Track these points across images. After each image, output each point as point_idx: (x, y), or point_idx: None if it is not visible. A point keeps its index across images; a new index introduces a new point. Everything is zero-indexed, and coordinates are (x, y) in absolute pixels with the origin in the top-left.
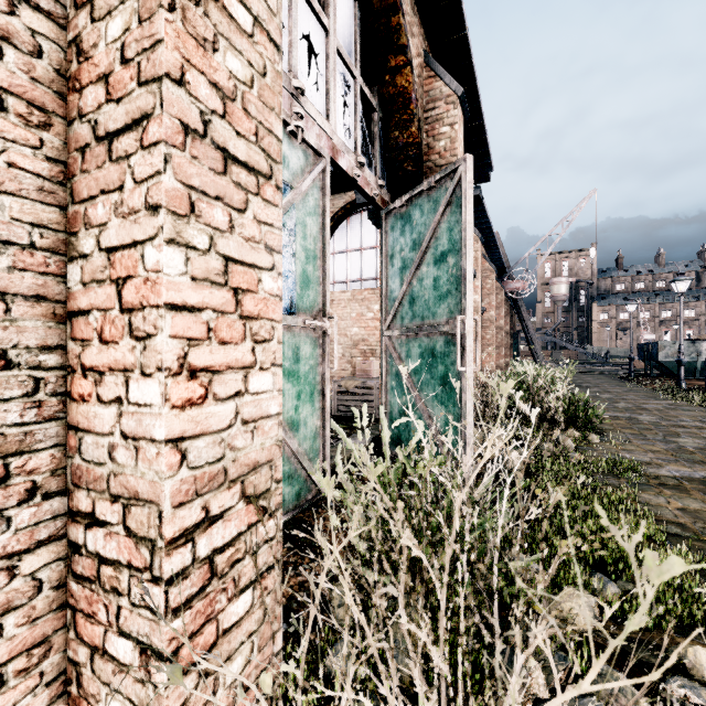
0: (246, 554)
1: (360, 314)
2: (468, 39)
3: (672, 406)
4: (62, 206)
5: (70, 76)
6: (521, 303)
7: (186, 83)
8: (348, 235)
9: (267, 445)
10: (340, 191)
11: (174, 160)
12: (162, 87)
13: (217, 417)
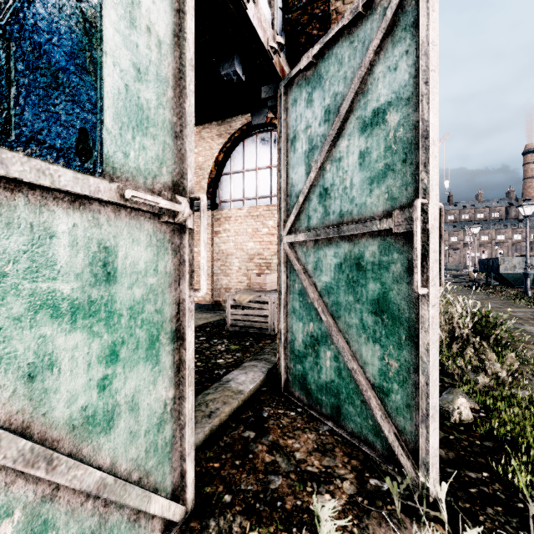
0: None
1: (255, 230)
2: None
3: None
4: None
5: None
6: None
7: None
8: (244, 156)
9: None
10: (236, 113)
11: None
12: None
13: None
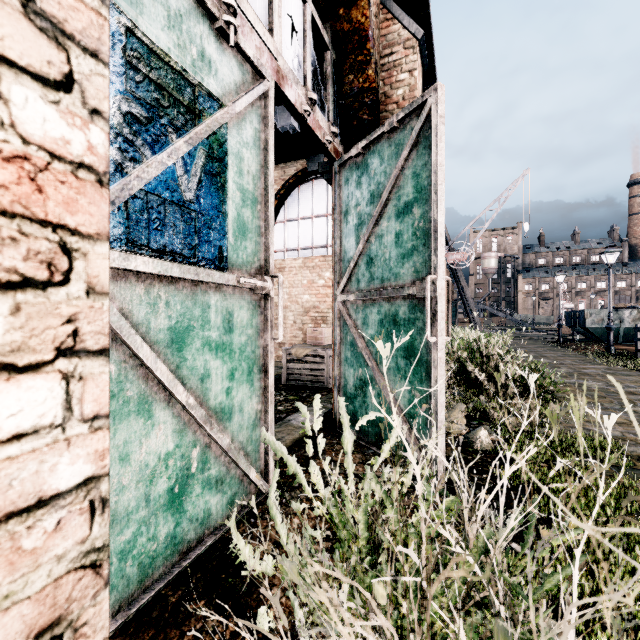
0: None
1: (311, 282)
2: None
3: (610, 371)
4: None
5: None
6: (460, 274)
7: None
8: (299, 203)
9: (36, 586)
10: (291, 158)
11: None
12: None
13: None
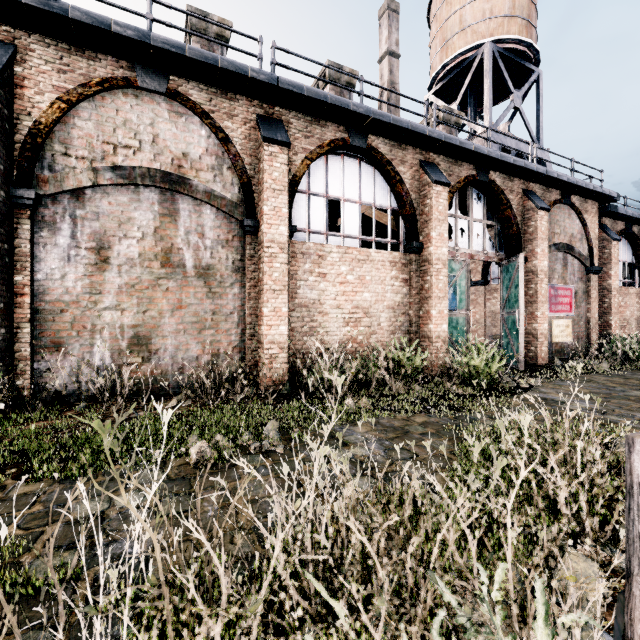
0: (442, 349)
1: None
2: (549, 175)
3: None
4: (419, 304)
5: (420, 288)
6: None
7: (435, 292)
8: None
9: (445, 335)
10: None
11: (434, 301)
12: (433, 294)
13: (438, 330)
